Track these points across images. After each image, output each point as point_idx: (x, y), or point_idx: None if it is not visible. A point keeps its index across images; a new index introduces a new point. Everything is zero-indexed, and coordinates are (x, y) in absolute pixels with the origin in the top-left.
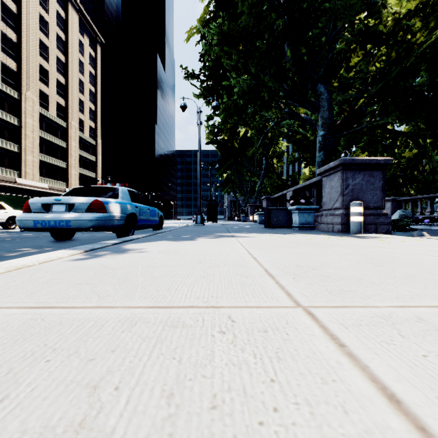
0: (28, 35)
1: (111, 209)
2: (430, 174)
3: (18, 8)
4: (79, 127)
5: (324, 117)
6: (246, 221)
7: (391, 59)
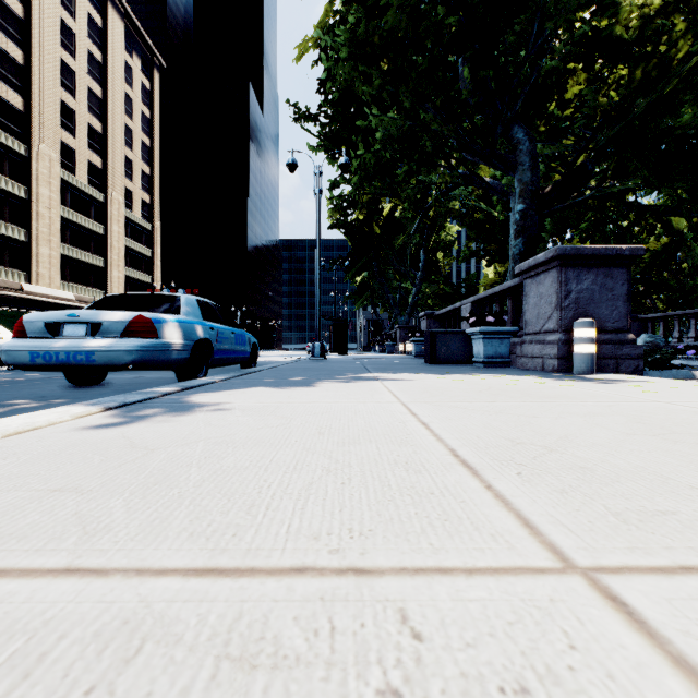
0: (42, 54)
1: (167, 331)
2: (690, 276)
3: (25, 9)
4: (125, 202)
5: (524, 181)
6: (393, 352)
7: (635, 85)
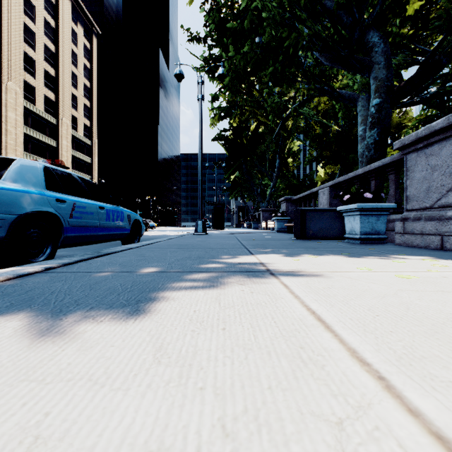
0: (10, 18)
1: None
2: None
3: None
4: (72, 125)
5: (380, 77)
6: (257, 228)
7: None
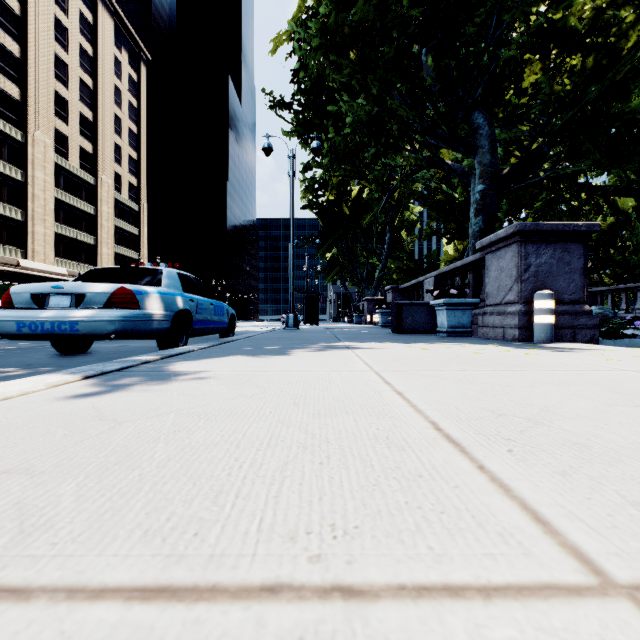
0: (37, 48)
1: (148, 302)
2: (634, 253)
3: (22, 7)
4: (114, 184)
5: (484, 163)
6: (360, 323)
7: (588, 73)
